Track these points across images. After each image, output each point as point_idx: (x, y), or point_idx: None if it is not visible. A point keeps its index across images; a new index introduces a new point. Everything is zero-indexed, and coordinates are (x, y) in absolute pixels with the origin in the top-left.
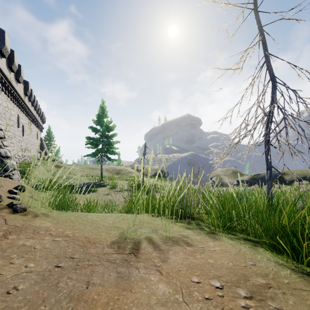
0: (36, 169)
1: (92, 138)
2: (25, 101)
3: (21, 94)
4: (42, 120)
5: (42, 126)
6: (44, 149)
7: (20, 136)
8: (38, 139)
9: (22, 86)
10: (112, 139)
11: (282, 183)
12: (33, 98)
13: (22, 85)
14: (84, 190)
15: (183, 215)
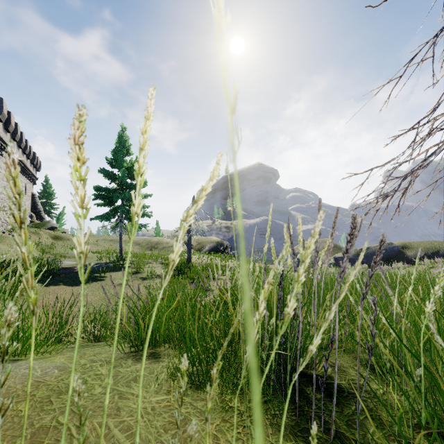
0: (5, 241)
1: (105, 189)
2: None
3: None
4: (34, 166)
5: (35, 175)
6: (38, 211)
7: None
8: (29, 196)
9: None
10: None
11: (403, 261)
12: (14, 127)
13: None
14: (22, 286)
15: (297, 392)
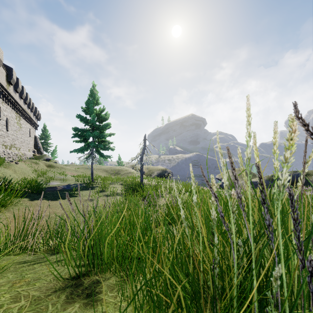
0: (11, 167)
1: (80, 130)
2: (9, 90)
3: (2, 81)
4: (36, 117)
5: (36, 123)
6: (38, 148)
7: (3, 130)
8: (32, 137)
9: (4, 72)
10: (105, 131)
11: (306, 185)
12: (21, 89)
13: (3, 70)
14: None
15: None
